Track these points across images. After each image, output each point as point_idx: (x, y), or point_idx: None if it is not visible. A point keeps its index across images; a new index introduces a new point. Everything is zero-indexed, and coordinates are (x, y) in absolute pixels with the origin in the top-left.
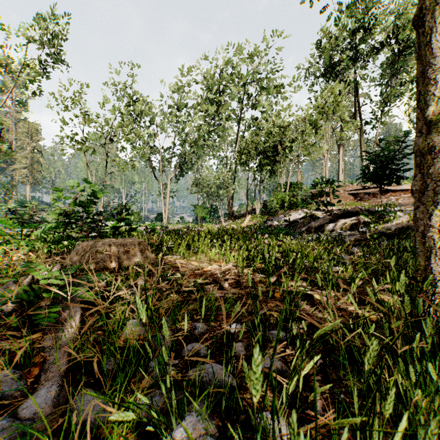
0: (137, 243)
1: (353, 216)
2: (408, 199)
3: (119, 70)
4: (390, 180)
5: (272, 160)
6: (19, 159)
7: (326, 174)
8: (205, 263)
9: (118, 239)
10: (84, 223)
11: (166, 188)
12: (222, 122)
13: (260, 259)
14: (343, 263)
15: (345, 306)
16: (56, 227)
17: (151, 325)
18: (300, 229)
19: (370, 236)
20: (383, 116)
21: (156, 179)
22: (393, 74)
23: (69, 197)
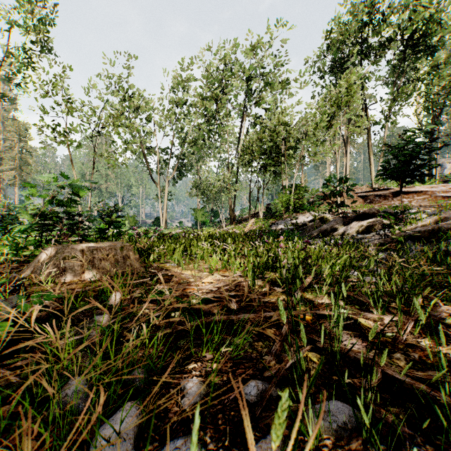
0: (119, 247)
1: (370, 218)
2: (422, 201)
3: (113, 63)
4: (412, 178)
5: (276, 160)
6: (7, 160)
7: (337, 173)
8: (204, 272)
9: (97, 243)
10: (64, 225)
11: (163, 190)
12: (223, 120)
13: (272, 267)
14: (374, 272)
15: (414, 340)
16: (27, 229)
17: (110, 385)
18: (311, 232)
19: (395, 239)
20: (393, 115)
21: (153, 181)
22: (402, 72)
23: (47, 195)
